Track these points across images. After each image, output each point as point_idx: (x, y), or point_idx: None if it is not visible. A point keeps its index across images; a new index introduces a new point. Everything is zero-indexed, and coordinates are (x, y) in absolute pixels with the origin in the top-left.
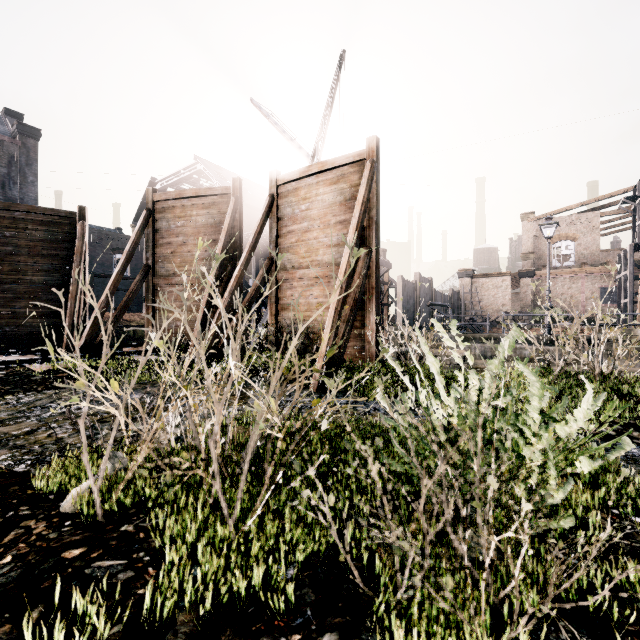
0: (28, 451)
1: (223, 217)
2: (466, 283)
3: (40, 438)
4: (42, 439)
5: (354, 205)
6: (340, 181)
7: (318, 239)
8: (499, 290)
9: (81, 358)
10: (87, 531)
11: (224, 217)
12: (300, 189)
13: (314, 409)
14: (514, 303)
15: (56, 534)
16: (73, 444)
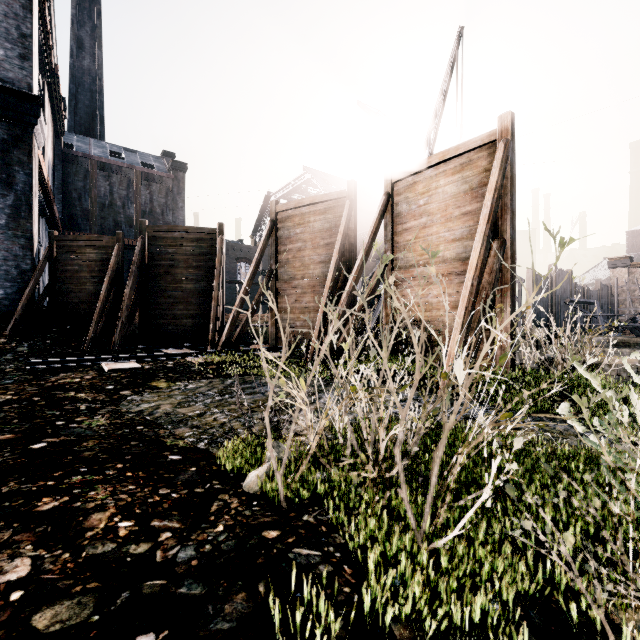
0: (203, 431)
1: (338, 221)
2: (620, 274)
3: (209, 421)
4: (210, 422)
5: (482, 193)
6: (464, 169)
7: (438, 234)
8: None
9: (223, 353)
10: (274, 514)
11: (339, 220)
12: (417, 183)
13: (501, 423)
14: None
15: (250, 512)
16: (234, 429)
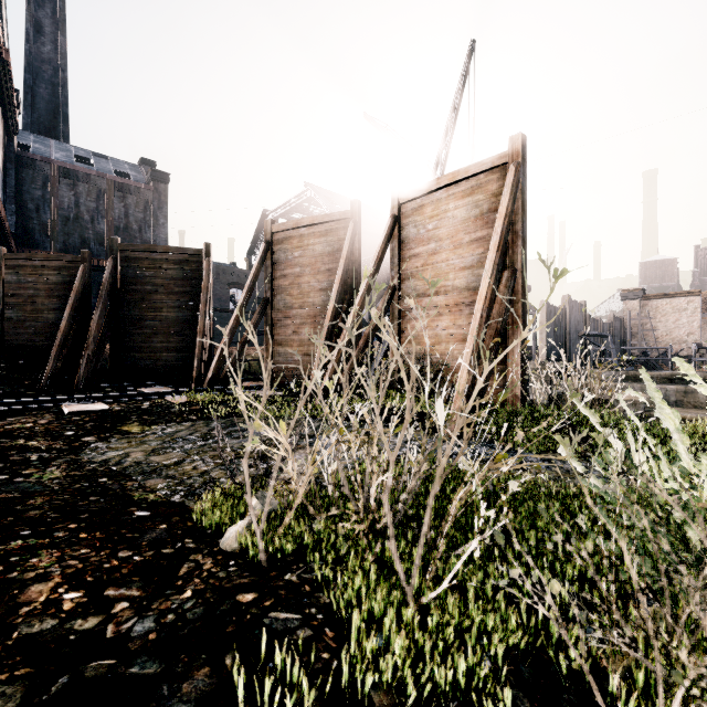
0: (179, 482)
1: (341, 244)
2: (632, 307)
3: (187, 470)
4: (189, 471)
5: (493, 219)
6: (475, 192)
7: (448, 261)
8: (683, 314)
9: (209, 391)
10: (253, 575)
11: (342, 244)
12: (426, 206)
13: (496, 465)
14: (704, 331)
15: (224, 573)
16: (217, 478)
